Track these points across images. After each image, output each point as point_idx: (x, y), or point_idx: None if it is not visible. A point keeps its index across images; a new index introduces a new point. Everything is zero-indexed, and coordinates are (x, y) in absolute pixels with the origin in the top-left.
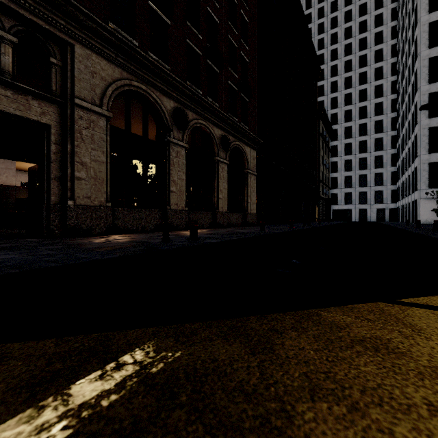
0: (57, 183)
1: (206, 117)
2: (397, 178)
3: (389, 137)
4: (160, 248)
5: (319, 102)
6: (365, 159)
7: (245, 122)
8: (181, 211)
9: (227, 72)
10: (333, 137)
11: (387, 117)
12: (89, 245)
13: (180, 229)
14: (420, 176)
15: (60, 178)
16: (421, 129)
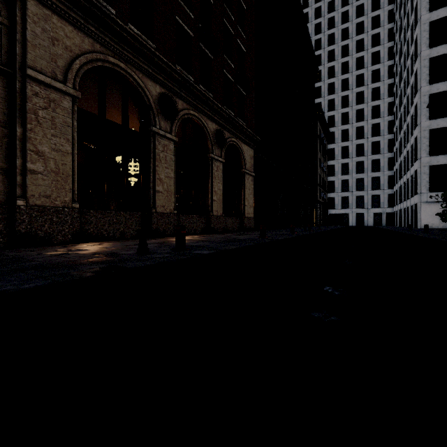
0: (1, 177)
1: (198, 108)
2: (394, 182)
3: (386, 140)
4: (128, 264)
5: (316, 104)
6: (362, 162)
7: (242, 118)
8: (168, 214)
9: (222, 60)
10: (330, 140)
11: (384, 120)
12: (29, 260)
13: (168, 235)
14: (421, 180)
15: (7, 171)
16: (421, 131)
